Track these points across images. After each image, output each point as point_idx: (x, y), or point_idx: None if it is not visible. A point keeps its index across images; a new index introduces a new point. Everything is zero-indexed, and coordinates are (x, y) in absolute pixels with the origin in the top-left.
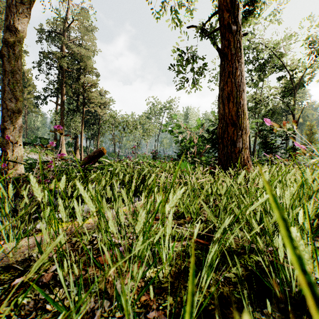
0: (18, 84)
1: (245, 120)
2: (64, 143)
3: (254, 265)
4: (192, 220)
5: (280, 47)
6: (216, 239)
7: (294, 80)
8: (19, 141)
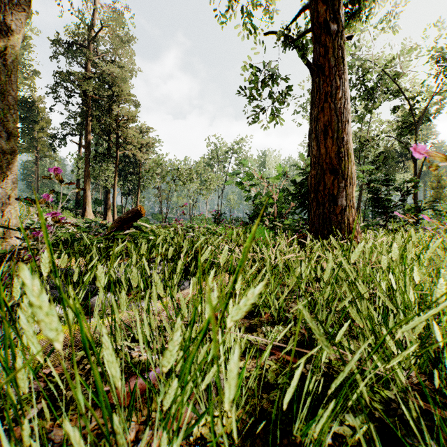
0: (11, 111)
1: (351, 165)
2: (89, 201)
3: (384, 408)
4: (273, 319)
5: (396, 64)
6: (312, 355)
7: (415, 112)
8: (12, 196)
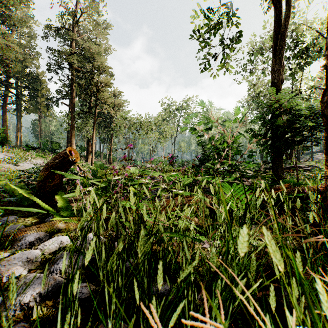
0: None
1: None
2: (74, 147)
3: None
4: None
5: None
6: None
7: None
8: None
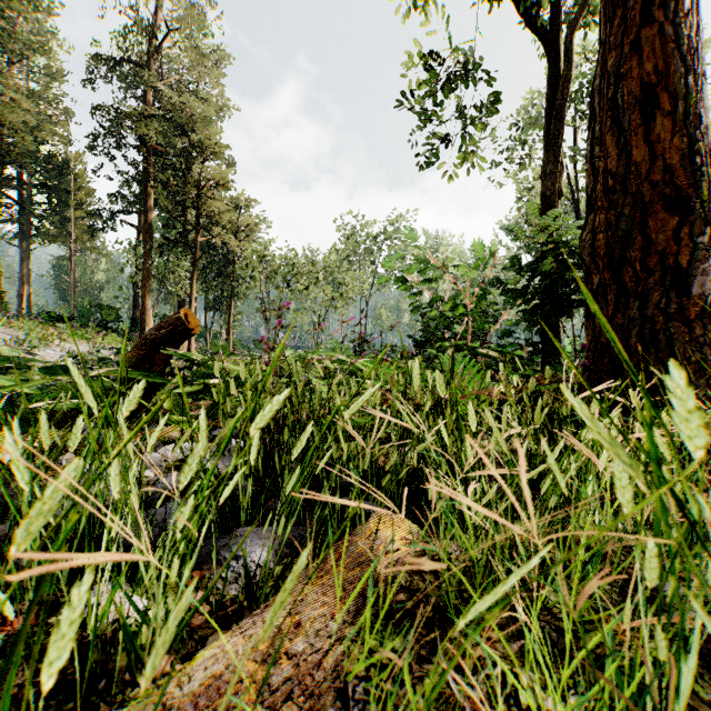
0: None
1: None
2: (151, 318)
3: None
4: None
5: None
6: None
7: None
8: None
